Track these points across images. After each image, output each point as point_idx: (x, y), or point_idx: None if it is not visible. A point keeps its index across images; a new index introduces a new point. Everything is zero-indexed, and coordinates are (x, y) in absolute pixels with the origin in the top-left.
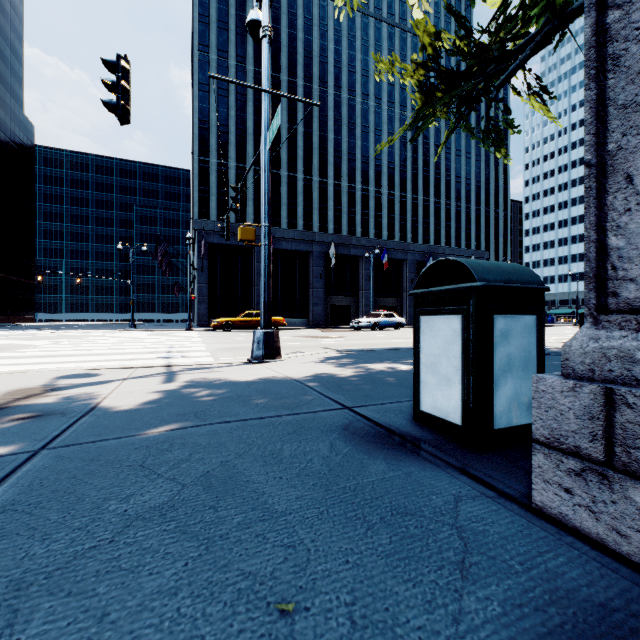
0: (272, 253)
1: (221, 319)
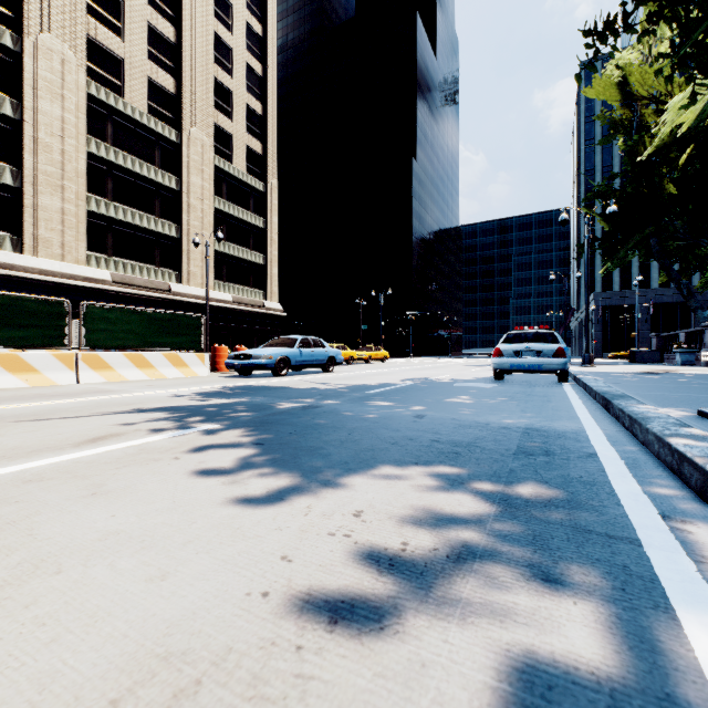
0: (653, 306)
1: (614, 353)
